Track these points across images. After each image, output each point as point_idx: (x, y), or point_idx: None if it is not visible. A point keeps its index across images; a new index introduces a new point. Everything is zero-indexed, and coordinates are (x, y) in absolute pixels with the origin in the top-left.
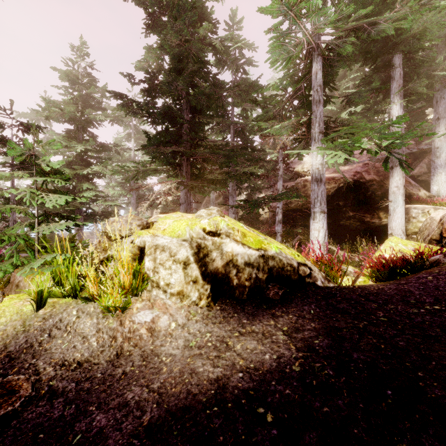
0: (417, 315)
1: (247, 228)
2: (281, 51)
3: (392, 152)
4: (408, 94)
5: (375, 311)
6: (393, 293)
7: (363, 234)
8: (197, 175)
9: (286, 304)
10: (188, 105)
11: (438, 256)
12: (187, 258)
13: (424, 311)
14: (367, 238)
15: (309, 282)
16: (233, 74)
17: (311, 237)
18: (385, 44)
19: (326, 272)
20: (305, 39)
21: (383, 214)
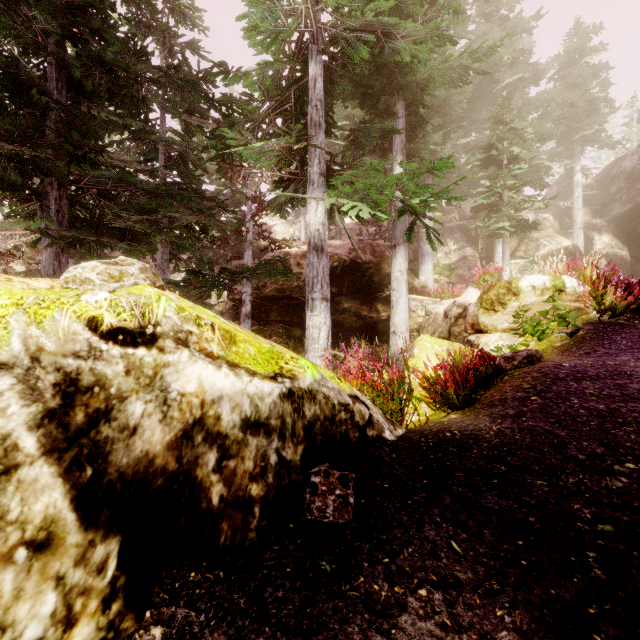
0: (635, 496)
1: (225, 320)
2: (265, 11)
3: (422, 215)
4: (411, 156)
5: (566, 505)
6: (530, 441)
7: (358, 333)
8: (86, 221)
9: (377, 533)
10: (63, 74)
11: (497, 360)
12: (0, 442)
13: (627, 480)
14: (363, 338)
15: (372, 437)
16: (163, 57)
17: (309, 339)
18: (389, 83)
19: (379, 404)
20: (304, 9)
21: (381, 306)
